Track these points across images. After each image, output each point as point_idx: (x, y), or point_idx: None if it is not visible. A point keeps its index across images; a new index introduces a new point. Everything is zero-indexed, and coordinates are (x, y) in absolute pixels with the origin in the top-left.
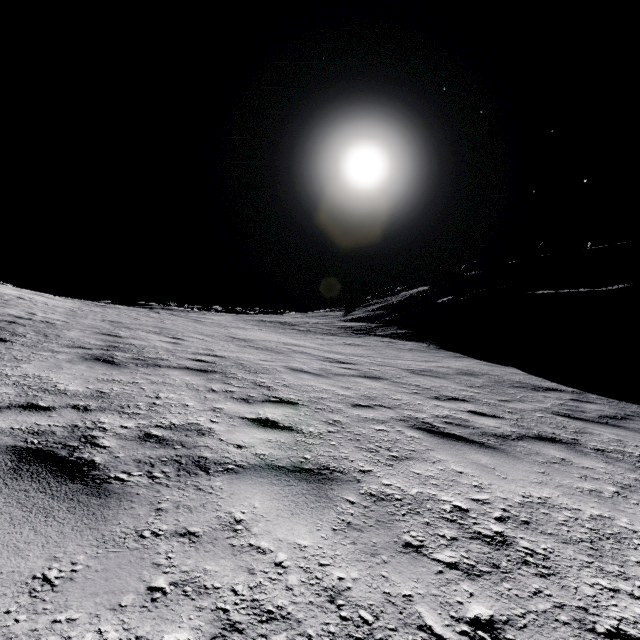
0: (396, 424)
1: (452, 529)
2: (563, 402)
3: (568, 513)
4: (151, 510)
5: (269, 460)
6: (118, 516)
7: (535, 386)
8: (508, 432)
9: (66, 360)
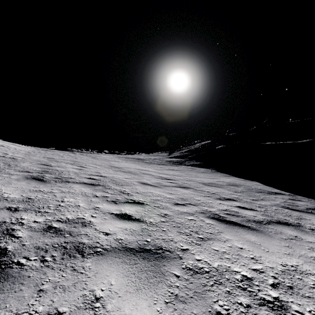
0: (199, 215)
1: (245, 297)
2: (285, 200)
3: (313, 278)
4: (34, 292)
5: (124, 243)
6: (7, 299)
7: (269, 191)
8: (261, 219)
9: (15, 179)
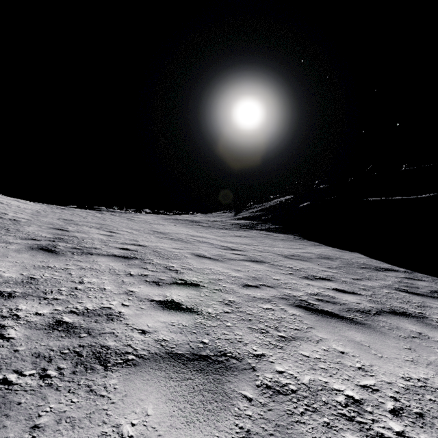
0: (279, 302)
1: (354, 432)
2: (400, 280)
3: None
4: (25, 429)
5: (169, 347)
6: None
7: (376, 267)
8: (368, 307)
9: (14, 250)
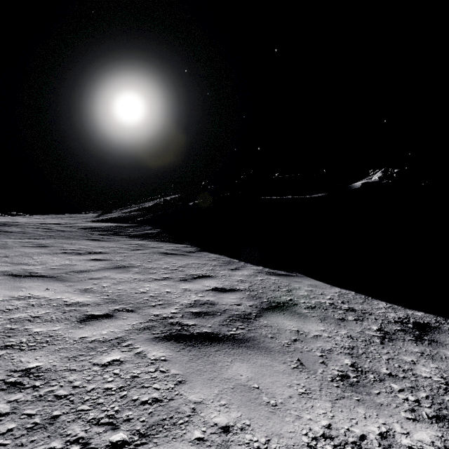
0: None
1: None
2: None
3: None
4: None
5: None
6: None
7: (391, 320)
8: None
9: None
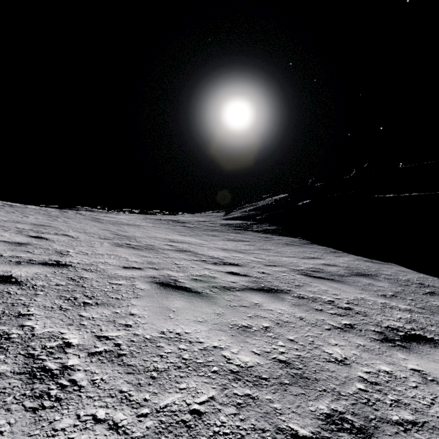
0: None
1: None
2: None
3: None
4: None
5: None
6: None
7: None
8: None
9: None
